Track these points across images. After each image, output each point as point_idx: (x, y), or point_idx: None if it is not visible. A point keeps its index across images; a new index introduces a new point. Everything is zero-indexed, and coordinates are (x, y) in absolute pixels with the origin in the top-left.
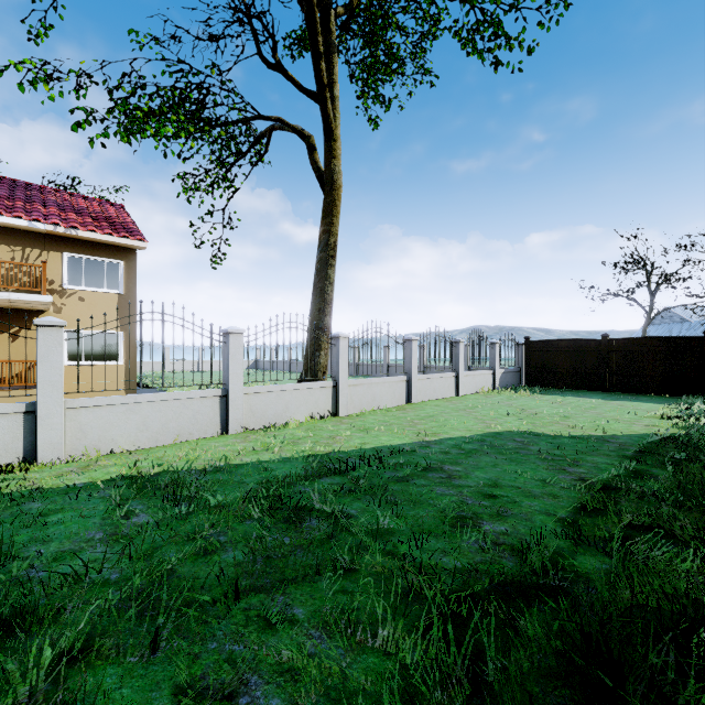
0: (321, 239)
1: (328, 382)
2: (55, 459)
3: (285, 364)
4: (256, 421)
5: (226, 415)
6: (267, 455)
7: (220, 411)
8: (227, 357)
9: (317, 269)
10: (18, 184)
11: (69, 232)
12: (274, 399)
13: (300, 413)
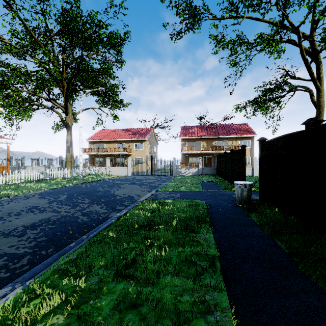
0: None
1: None
2: (255, 176)
3: None
4: None
5: None
6: None
7: None
8: None
9: None
10: (227, 126)
11: (241, 136)
12: None
13: None
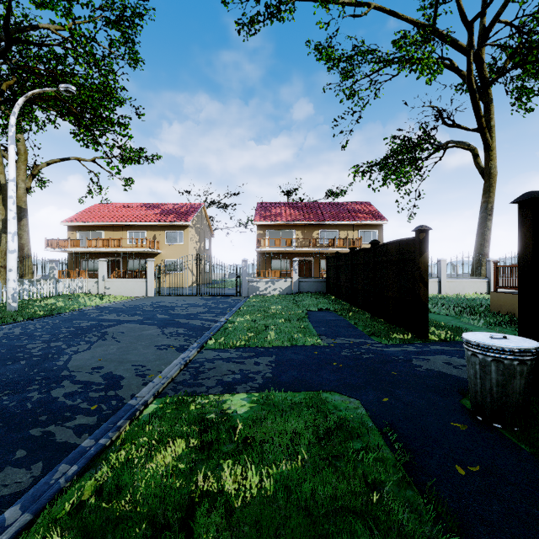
0: (481, 206)
1: (484, 279)
2: None
3: (453, 276)
4: (450, 291)
5: (439, 288)
6: (459, 297)
7: (437, 286)
8: (440, 268)
9: (479, 222)
10: (337, 205)
11: (361, 223)
12: (458, 284)
13: (470, 291)
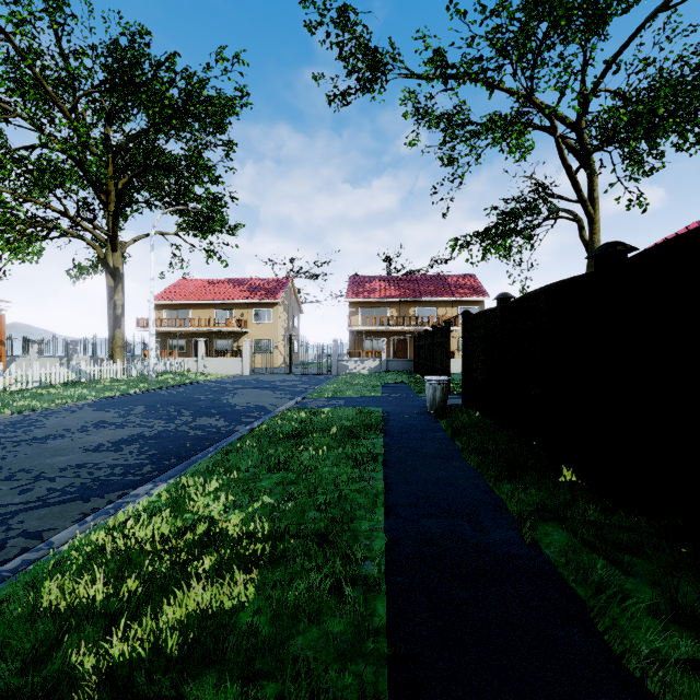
0: None
1: None
2: None
3: None
4: None
5: None
6: None
7: None
8: None
9: None
10: (437, 278)
11: (461, 299)
12: None
13: None
